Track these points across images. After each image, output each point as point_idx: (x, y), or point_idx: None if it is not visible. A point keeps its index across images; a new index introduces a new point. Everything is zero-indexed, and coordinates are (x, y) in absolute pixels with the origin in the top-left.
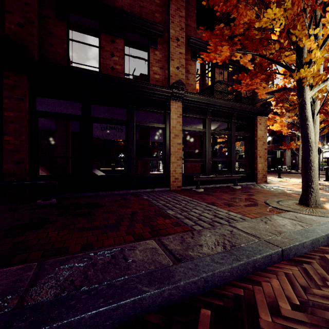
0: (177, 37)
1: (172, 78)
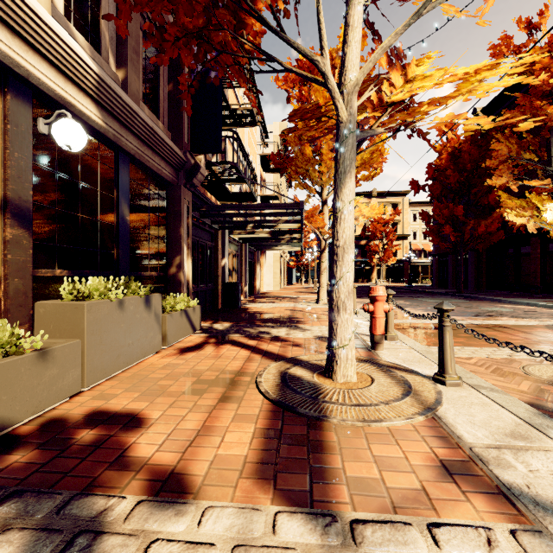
0: None
1: None
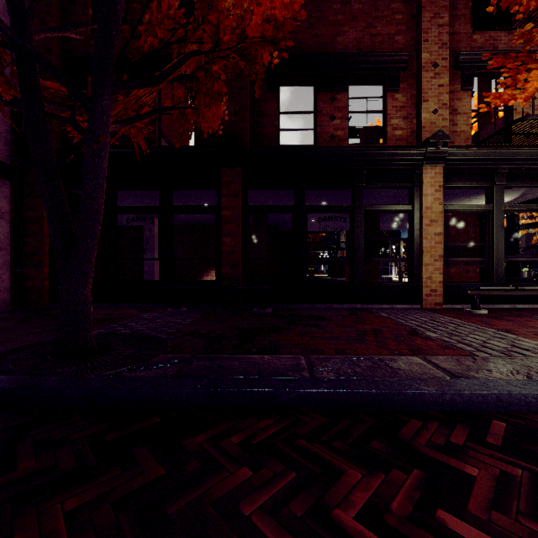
0: (433, 61)
1: (425, 131)
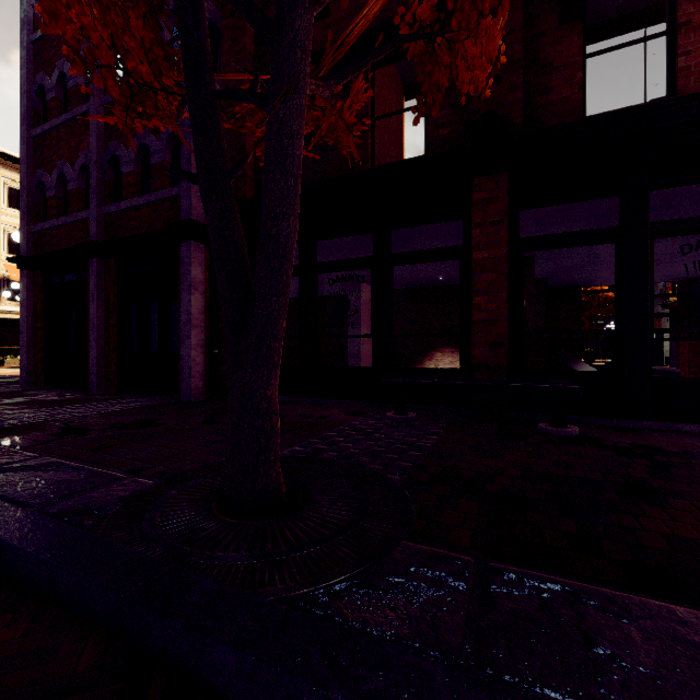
0: None
1: None
